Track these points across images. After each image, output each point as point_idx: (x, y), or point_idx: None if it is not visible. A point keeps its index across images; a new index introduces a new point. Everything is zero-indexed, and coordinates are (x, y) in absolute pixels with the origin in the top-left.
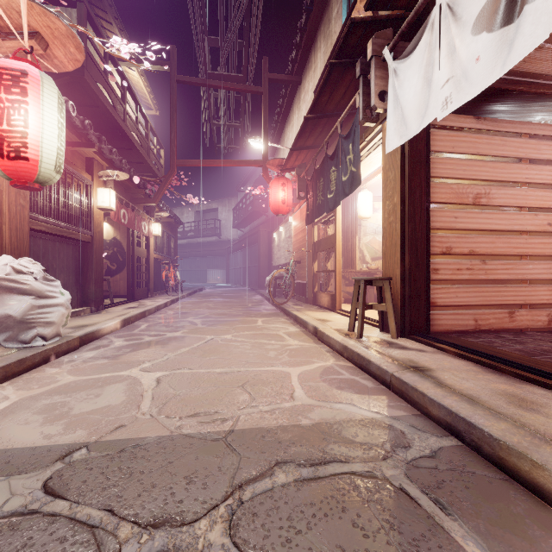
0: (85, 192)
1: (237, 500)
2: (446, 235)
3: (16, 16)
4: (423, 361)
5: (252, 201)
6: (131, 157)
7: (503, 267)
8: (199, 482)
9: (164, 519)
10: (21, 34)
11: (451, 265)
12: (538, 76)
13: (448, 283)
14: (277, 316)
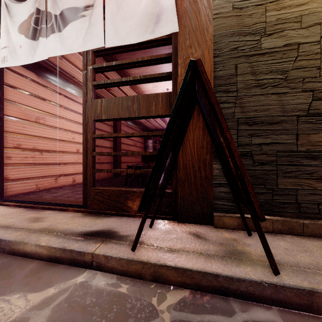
0: None
1: None
2: (17, 136)
3: None
4: None
5: None
6: None
7: (52, 157)
8: None
9: None
10: None
11: (21, 154)
12: (64, 71)
13: (19, 165)
14: None
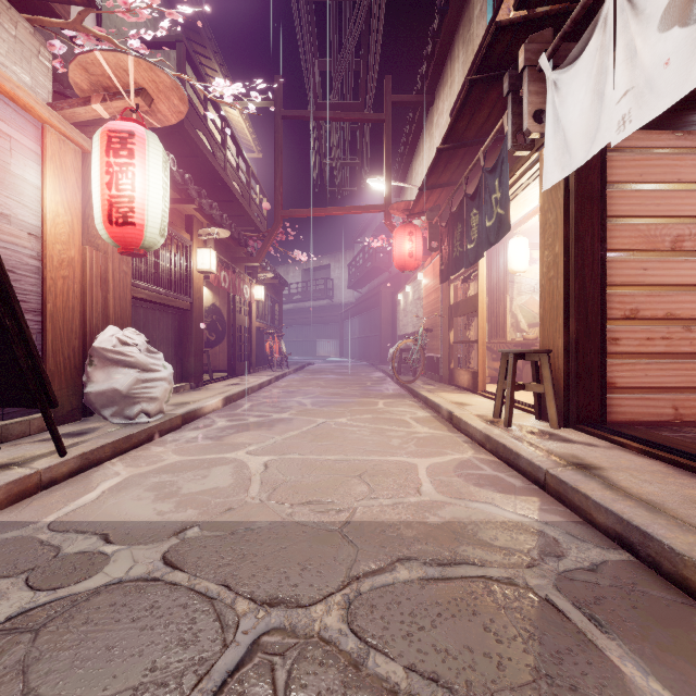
0: (185, 254)
1: (354, 591)
2: (630, 292)
3: (124, 75)
4: (592, 458)
5: (371, 254)
6: (231, 210)
7: None
8: (314, 569)
9: (279, 600)
10: (128, 92)
11: (638, 333)
12: None
13: (634, 357)
14: (402, 397)
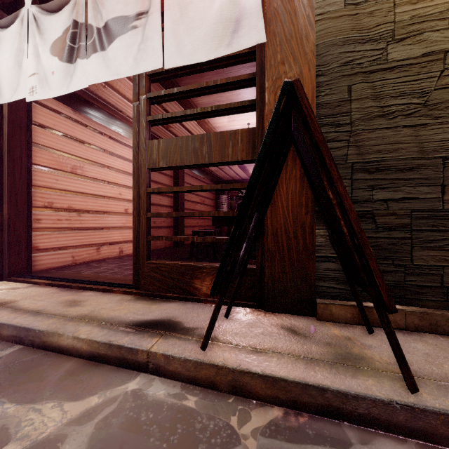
0: None
1: None
2: (48, 192)
3: None
4: (12, 297)
5: None
6: None
7: (93, 219)
8: None
9: None
10: None
11: (53, 216)
12: (108, 103)
13: (51, 230)
14: None
